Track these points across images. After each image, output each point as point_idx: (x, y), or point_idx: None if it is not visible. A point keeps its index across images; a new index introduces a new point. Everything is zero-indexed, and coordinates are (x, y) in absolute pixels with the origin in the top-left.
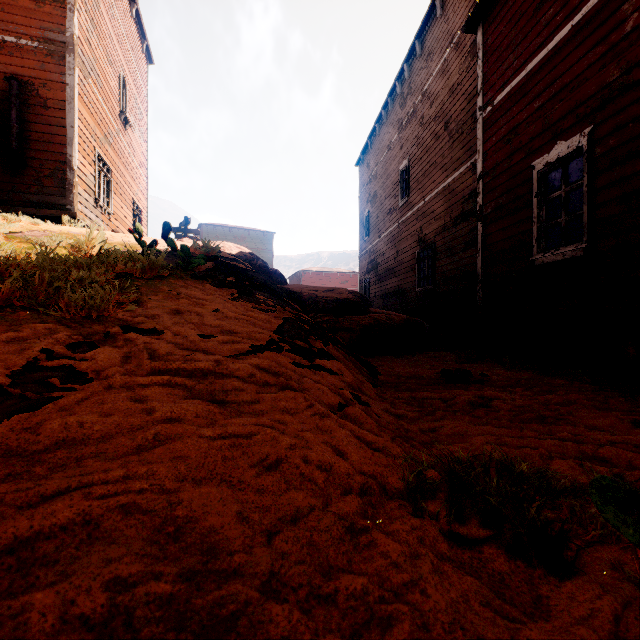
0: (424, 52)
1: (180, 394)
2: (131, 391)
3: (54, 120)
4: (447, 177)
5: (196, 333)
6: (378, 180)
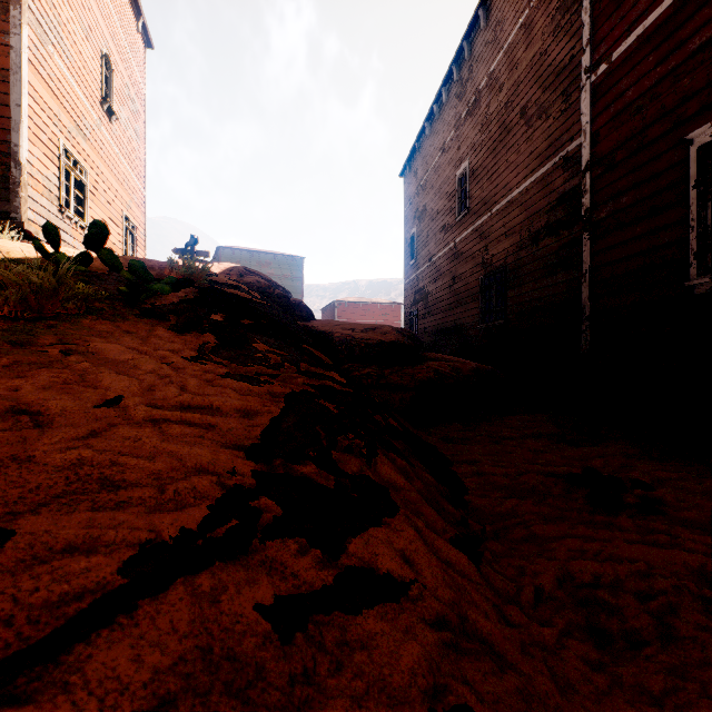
0: (491, 22)
1: None
2: None
3: None
4: (524, 179)
5: None
6: (428, 191)
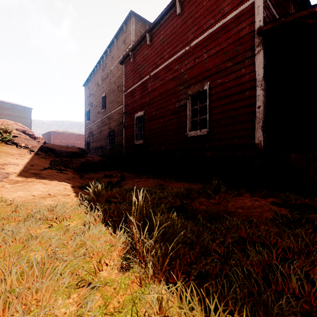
0: (111, 54)
1: (33, 176)
2: (23, 175)
3: None
4: (118, 107)
5: (28, 165)
6: (93, 97)
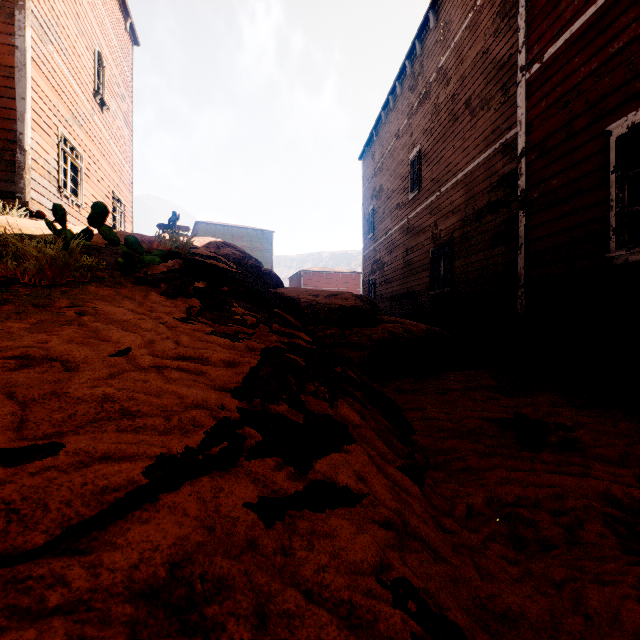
0: (439, 23)
1: None
2: None
3: (1, 90)
4: (469, 163)
5: None
6: (384, 172)
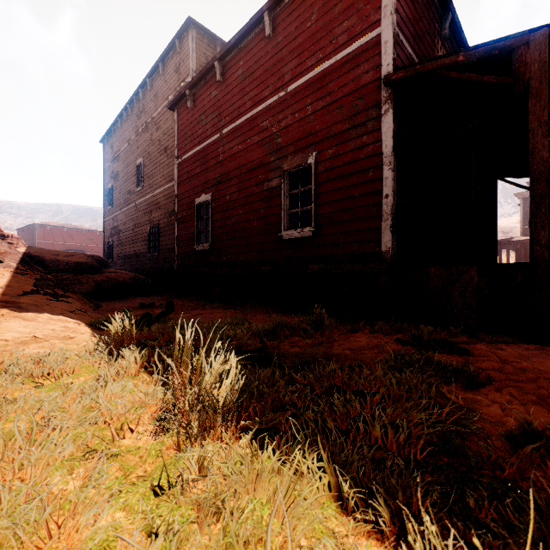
0: (153, 90)
1: (2, 306)
2: None
3: None
4: (166, 183)
5: None
6: (120, 163)
